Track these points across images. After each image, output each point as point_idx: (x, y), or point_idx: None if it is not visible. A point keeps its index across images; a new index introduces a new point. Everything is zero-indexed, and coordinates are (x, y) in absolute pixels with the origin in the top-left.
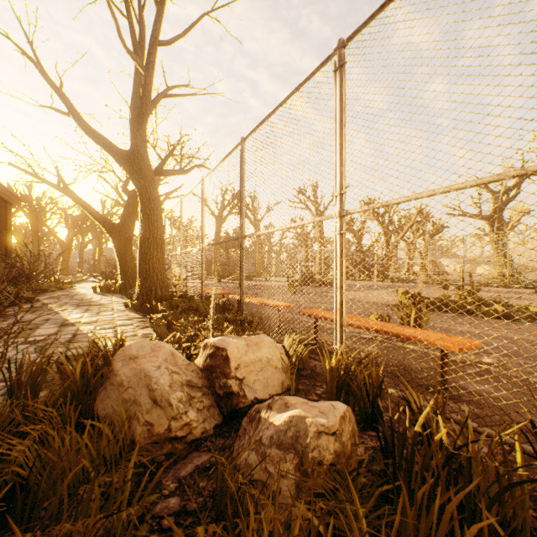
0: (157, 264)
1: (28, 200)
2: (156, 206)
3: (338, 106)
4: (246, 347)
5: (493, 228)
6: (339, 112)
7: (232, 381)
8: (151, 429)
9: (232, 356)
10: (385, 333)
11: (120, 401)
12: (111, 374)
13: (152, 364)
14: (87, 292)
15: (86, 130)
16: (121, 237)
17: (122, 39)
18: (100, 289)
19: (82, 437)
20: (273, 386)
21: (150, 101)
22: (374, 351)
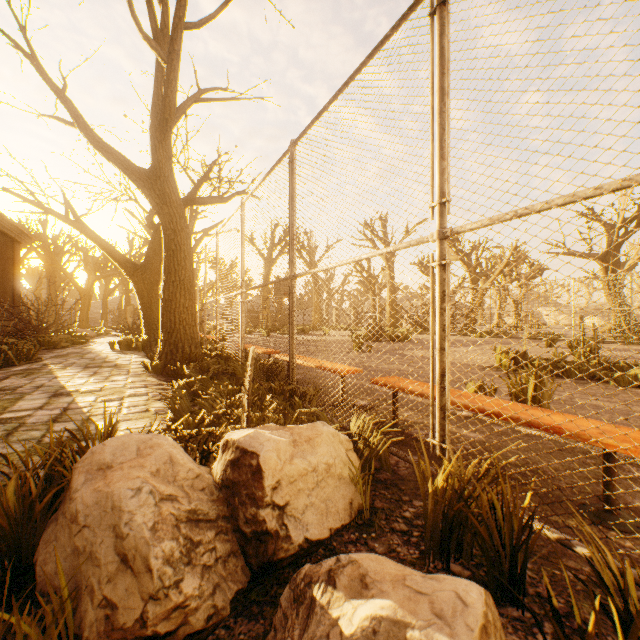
0: (185, 314)
1: (42, 239)
2: (184, 240)
3: (437, 66)
4: (291, 448)
5: (607, 270)
6: (438, 75)
7: (267, 511)
8: (111, 616)
9: (268, 466)
10: (507, 419)
11: (69, 551)
12: (67, 495)
13: (128, 484)
14: (104, 349)
15: (95, 143)
16: (144, 280)
17: (137, 19)
18: (119, 346)
19: (6, 611)
20: (335, 512)
21: (175, 104)
22: (480, 438)
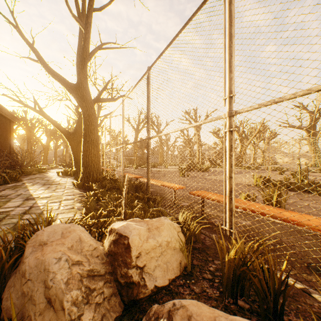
0: (94, 158)
1: (24, 120)
2: (93, 120)
3: (227, 21)
4: (147, 233)
5: (310, 135)
6: (228, 26)
7: (133, 270)
8: None
9: (134, 244)
10: (266, 215)
11: (20, 293)
12: (22, 259)
13: (54, 255)
14: (54, 175)
15: (48, 70)
16: (74, 140)
17: (69, 6)
18: (61, 173)
19: None
20: (172, 269)
21: (89, 50)
22: (248, 224)
